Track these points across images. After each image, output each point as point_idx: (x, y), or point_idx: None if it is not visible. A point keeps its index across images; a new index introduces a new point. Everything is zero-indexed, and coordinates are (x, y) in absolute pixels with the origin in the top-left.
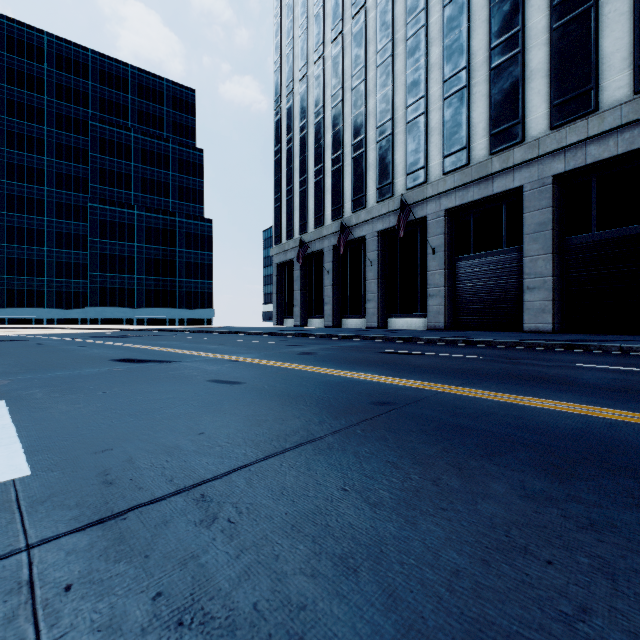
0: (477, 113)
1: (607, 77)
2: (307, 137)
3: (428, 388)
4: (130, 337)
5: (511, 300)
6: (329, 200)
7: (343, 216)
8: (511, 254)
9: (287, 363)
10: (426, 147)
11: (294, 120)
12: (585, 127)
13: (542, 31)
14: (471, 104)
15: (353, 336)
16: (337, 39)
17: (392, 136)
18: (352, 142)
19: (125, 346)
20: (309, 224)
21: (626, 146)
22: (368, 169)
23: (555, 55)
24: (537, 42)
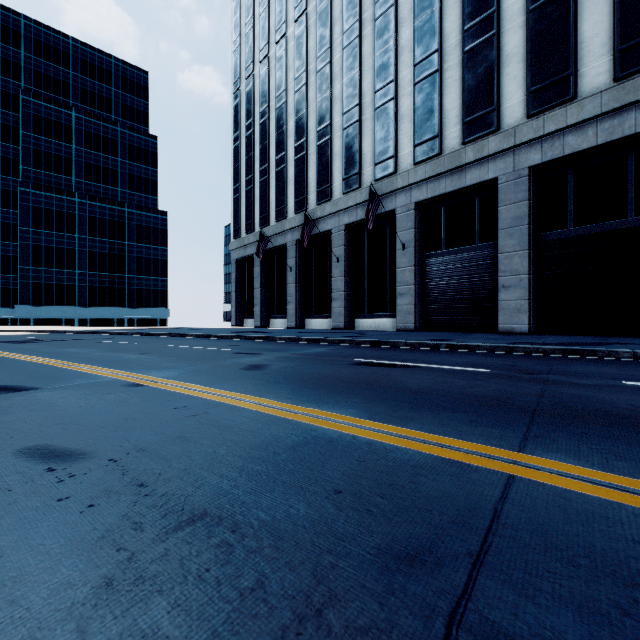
0: (450, 99)
1: (586, 63)
2: (268, 123)
3: (474, 462)
4: (37, 342)
5: (484, 299)
6: (292, 191)
7: (307, 208)
8: (484, 250)
9: (217, 389)
10: (396, 135)
11: (254, 104)
12: (563, 115)
13: (518, 13)
14: (443, 90)
15: (318, 339)
16: (301, 18)
17: (359, 123)
18: (317, 129)
19: (3, 357)
20: (271, 217)
21: (606, 136)
22: (334, 158)
23: (532, 38)
24: (513, 25)
